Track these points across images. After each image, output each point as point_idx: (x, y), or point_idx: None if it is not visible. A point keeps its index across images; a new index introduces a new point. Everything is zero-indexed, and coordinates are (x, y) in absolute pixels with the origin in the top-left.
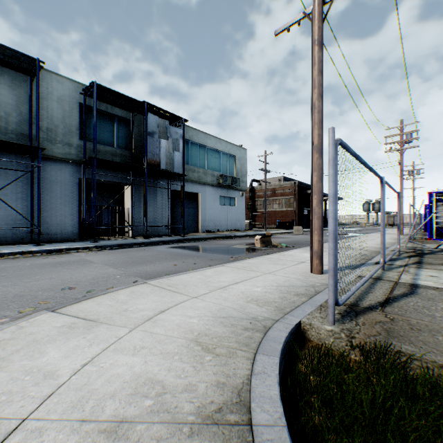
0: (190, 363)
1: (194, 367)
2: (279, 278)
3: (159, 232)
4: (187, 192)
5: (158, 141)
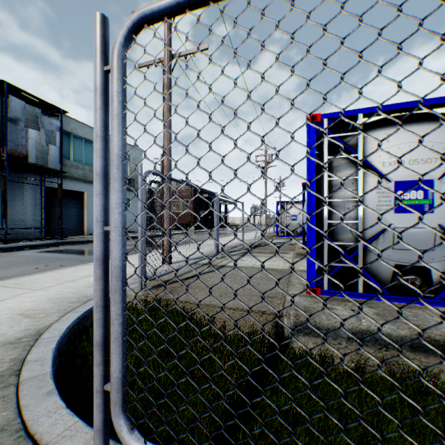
0: (9, 325)
1: (11, 326)
2: (132, 270)
3: (29, 235)
4: (70, 190)
5: (25, 130)
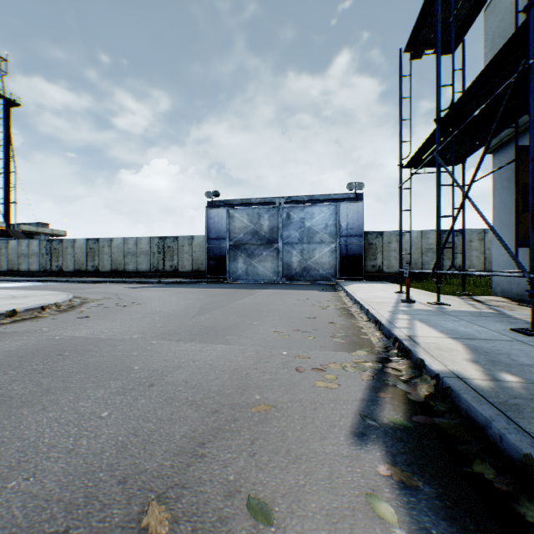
0: None
1: None
2: None
3: None
4: None
5: None
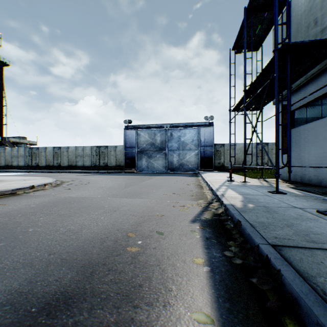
0: None
1: None
2: None
3: None
4: None
5: None
